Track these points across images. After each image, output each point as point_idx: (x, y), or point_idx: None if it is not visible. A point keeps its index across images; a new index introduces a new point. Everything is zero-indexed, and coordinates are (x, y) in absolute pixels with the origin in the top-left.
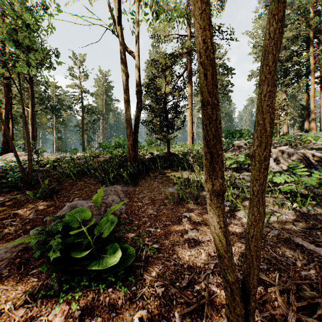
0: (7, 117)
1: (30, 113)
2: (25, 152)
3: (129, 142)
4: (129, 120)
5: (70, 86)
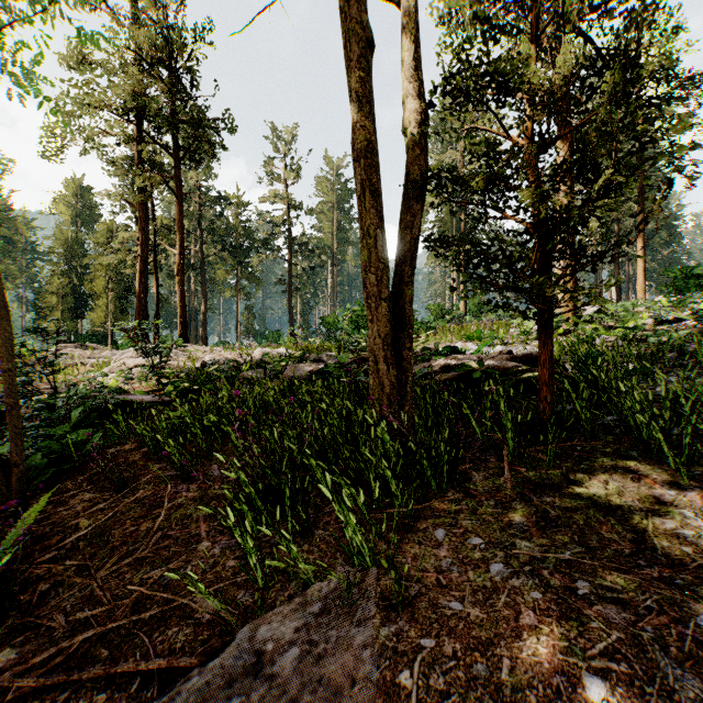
0: (143, 272)
1: (178, 260)
2: (135, 349)
3: (375, 325)
4: (375, 233)
5: (266, 199)
